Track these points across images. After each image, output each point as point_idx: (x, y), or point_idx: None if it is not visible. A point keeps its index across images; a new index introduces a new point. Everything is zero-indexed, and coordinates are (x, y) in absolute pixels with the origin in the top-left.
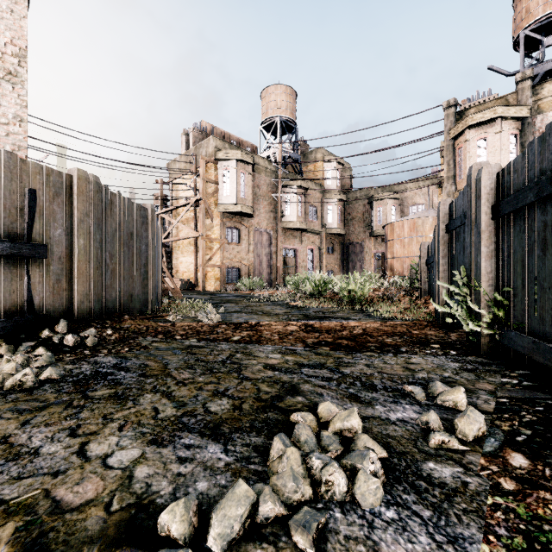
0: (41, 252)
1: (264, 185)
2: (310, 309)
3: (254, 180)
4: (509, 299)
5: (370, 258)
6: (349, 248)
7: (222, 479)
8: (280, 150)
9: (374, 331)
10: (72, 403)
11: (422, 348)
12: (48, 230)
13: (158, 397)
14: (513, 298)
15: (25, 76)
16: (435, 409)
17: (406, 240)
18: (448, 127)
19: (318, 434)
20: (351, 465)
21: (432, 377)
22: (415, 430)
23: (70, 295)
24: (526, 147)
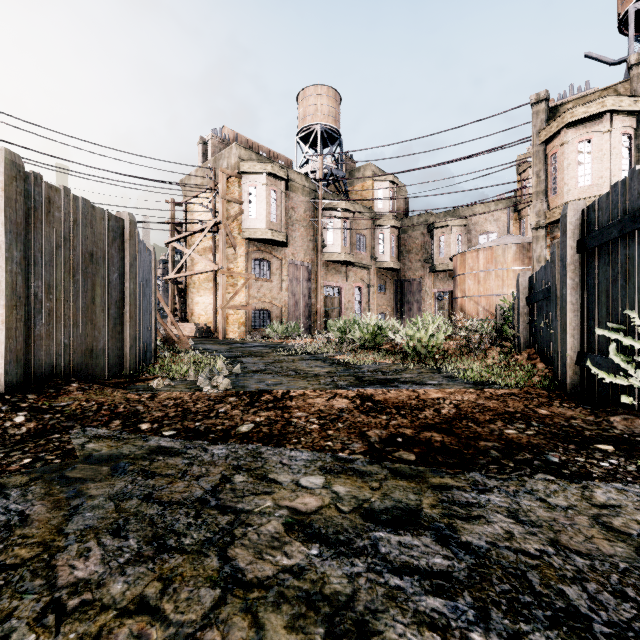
0: None
1: (301, 206)
2: (364, 366)
3: (289, 201)
4: None
5: (430, 298)
6: (404, 287)
7: None
8: (321, 164)
9: (475, 410)
10: None
11: (585, 453)
12: None
13: None
14: None
15: None
16: None
17: (482, 274)
18: (538, 127)
19: None
20: None
21: None
22: None
23: None
24: None
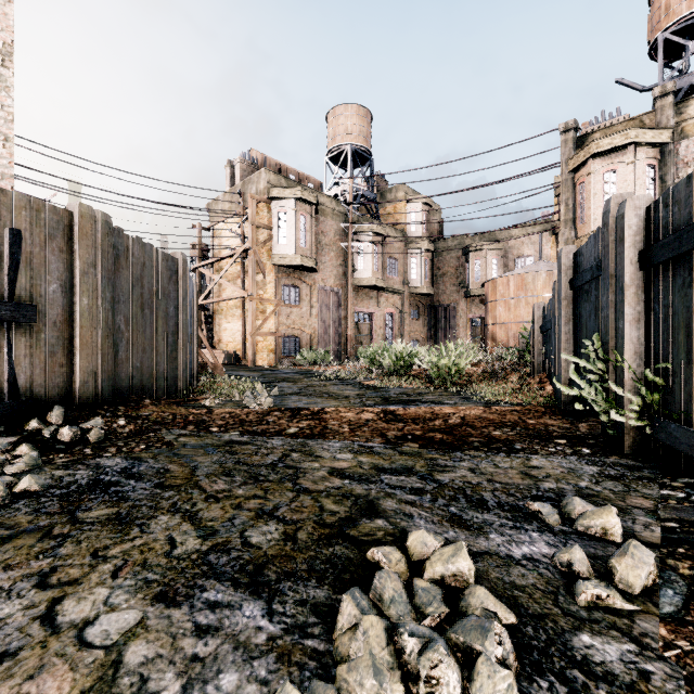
0: (28, 314)
1: (330, 231)
2: (391, 390)
3: (318, 225)
4: (666, 379)
5: (465, 324)
6: (439, 312)
7: (261, 666)
8: (351, 187)
9: (476, 420)
10: (52, 530)
11: (543, 444)
12: (38, 285)
13: (177, 520)
14: (672, 378)
15: (11, 80)
16: (575, 539)
17: (512, 301)
18: (567, 156)
19: (409, 582)
20: (464, 643)
21: (564, 488)
22: (552, 576)
23: (69, 373)
24: (667, 181)
